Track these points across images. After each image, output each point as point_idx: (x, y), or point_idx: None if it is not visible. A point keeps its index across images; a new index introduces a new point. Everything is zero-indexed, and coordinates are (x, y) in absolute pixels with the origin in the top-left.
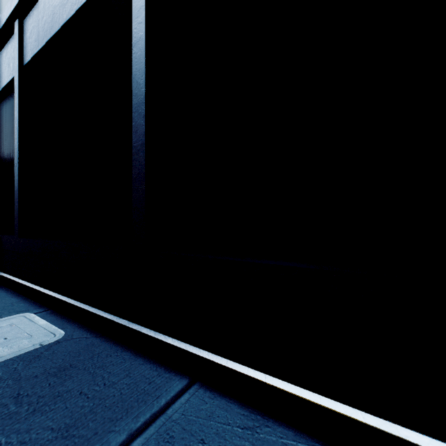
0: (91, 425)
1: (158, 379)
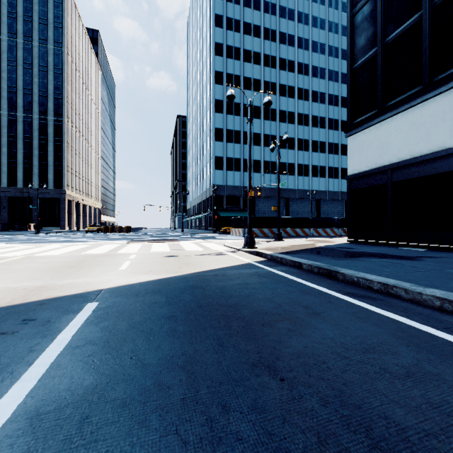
0: None
1: None
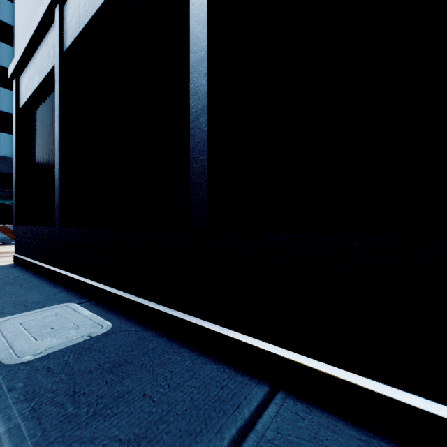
0: (166, 438)
1: (231, 383)
